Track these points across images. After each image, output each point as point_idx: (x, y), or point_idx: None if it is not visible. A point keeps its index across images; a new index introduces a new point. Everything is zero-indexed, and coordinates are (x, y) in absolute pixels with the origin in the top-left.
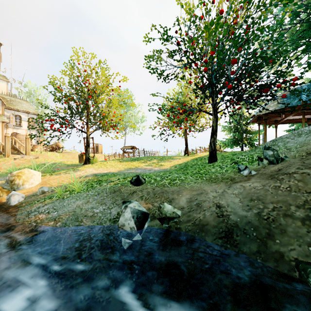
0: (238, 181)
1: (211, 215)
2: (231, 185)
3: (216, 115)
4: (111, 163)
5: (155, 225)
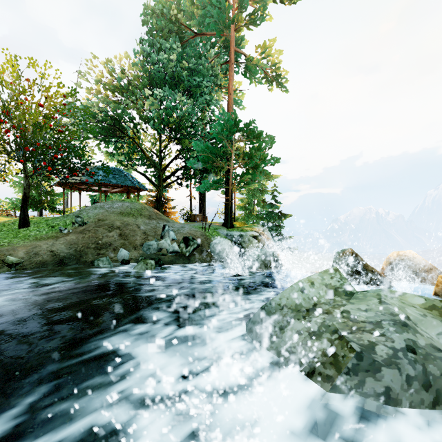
0: (61, 237)
1: (48, 256)
2: (58, 239)
3: (29, 183)
4: None
5: (3, 272)
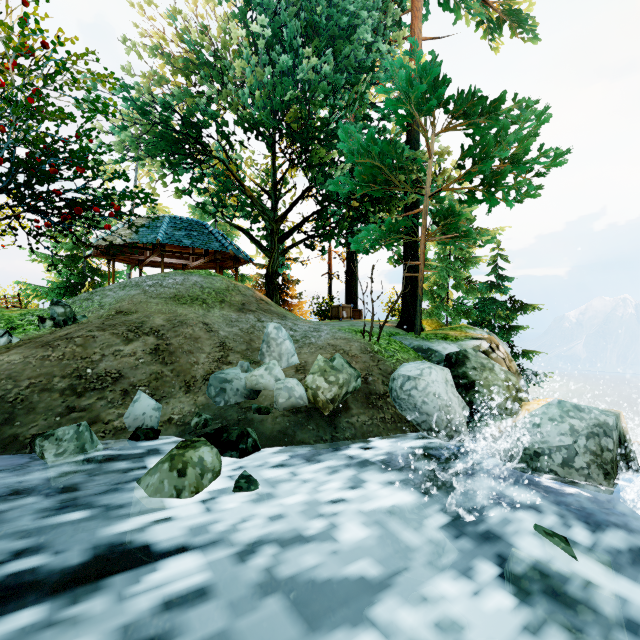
0: None
1: None
2: None
3: None
4: None
5: None
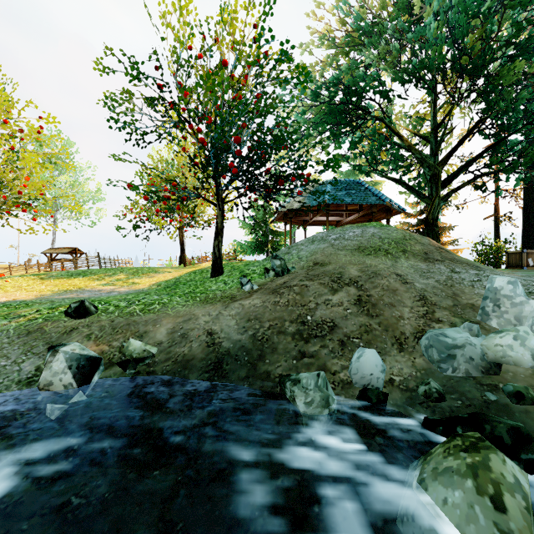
0: (239, 298)
1: (199, 345)
2: (229, 304)
3: (222, 207)
4: (16, 281)
5: (113, 375)
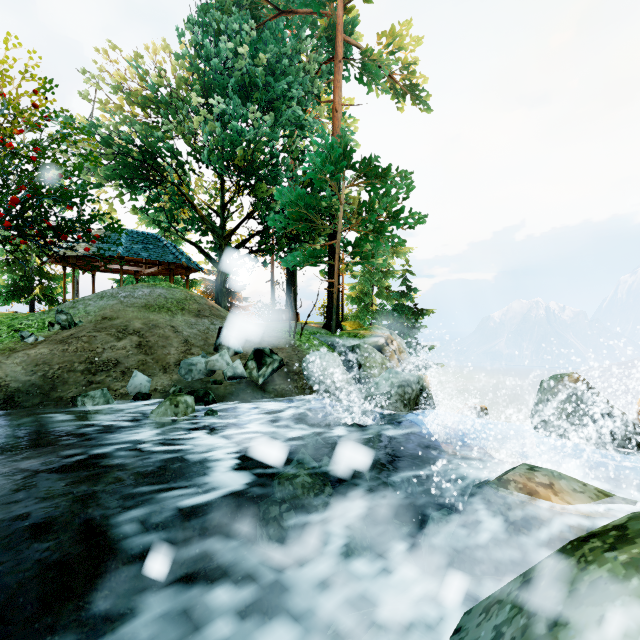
0: (21, 350)
1: None
2: (11, 355)
3: None
4: None
5: None
